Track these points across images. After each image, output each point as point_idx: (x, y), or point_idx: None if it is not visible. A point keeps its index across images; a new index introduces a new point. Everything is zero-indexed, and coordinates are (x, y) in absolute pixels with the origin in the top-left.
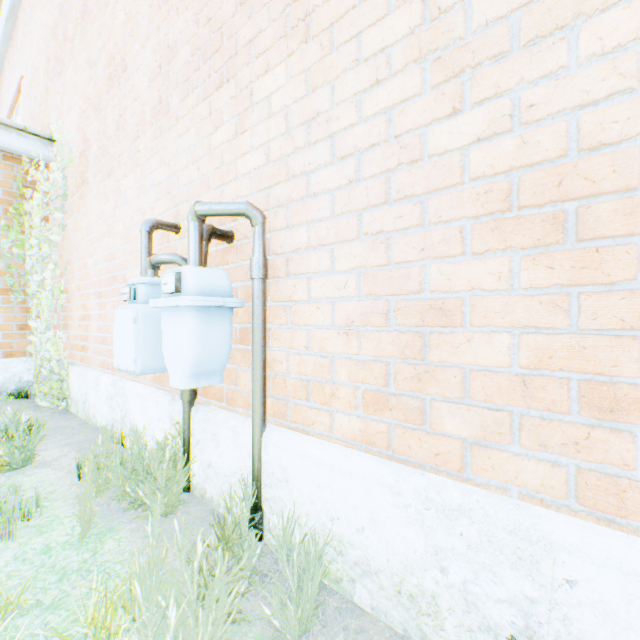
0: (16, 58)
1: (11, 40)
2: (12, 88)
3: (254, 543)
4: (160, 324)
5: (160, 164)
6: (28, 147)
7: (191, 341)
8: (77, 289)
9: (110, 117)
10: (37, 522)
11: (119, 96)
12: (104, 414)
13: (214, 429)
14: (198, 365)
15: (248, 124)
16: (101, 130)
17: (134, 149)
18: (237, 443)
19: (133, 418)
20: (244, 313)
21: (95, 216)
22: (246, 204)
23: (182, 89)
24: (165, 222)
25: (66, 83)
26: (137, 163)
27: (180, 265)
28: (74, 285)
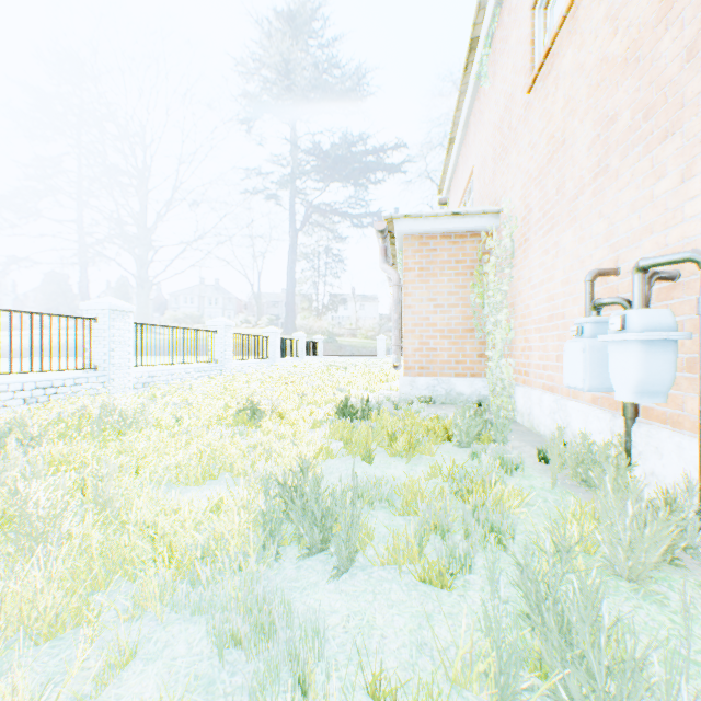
0: (467, 153)
1: (463, 141)
2: (463, 176)
3: (695, 526)
4: (602, 354)
5: (597, 218)
6: (483, 224)
7: (634, 366)
8: (518, 326)
9: (548, 185)
10: (520, 473)
11: (557, 167)
12: (545, 425)
13: (655, 443)
14: (640, 385)
15: (694, 171)
16: (540, 197)
17: (571, 209)
18: (680, 457)
19: (573, 429)
20: (690, 344)
21: (534, 267)
22: (689, 252)
23: (620, 151)
24: (604, 270)
25: (508, 165)
26: (574, 220)
27: (620, 305)
28: (516, 323)
